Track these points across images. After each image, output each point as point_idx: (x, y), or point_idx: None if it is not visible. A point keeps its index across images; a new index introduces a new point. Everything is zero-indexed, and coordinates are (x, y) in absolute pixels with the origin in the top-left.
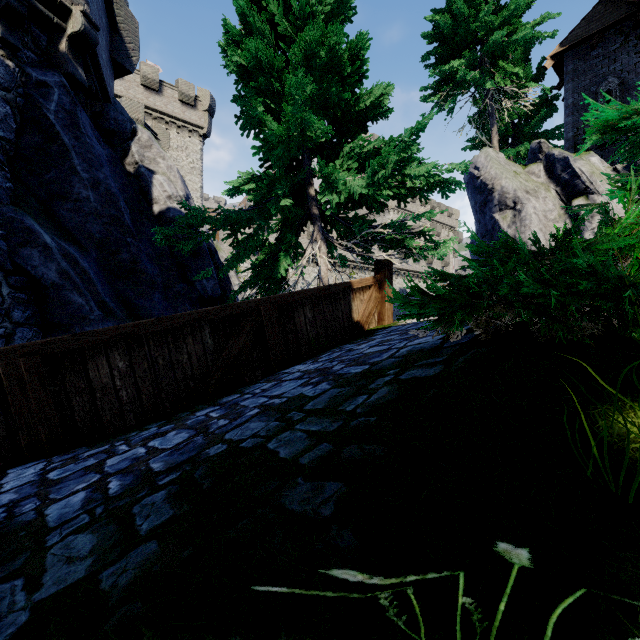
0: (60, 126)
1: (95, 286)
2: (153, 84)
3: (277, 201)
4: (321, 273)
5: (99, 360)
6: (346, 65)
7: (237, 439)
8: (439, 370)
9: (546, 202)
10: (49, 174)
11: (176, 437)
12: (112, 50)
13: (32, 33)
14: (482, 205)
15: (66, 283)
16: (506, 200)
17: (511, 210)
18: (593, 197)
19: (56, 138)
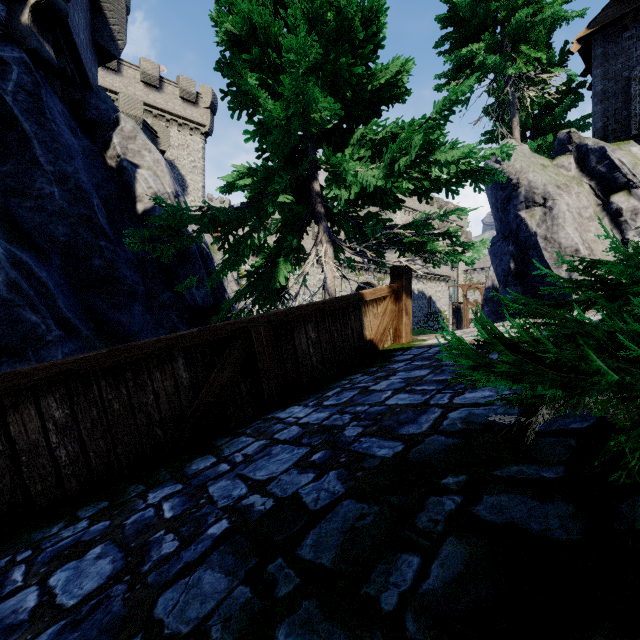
0: (19, 110)
1: (55, 300)
2: (153, 81)
3: (275, 197)
4: (327, 281)
5: (25, 410)
6: (357, 30)
7: (170, 630)
8: (577, 528)
9: (580, 198)
10: (5, 166)
11: (93, 570)
12: (94, 32)
13: None
14: (505, 202)
15: (16, 297)
16: (534, 196)
17: (540, 207)
18: (637, 192)
19: (15, 124)
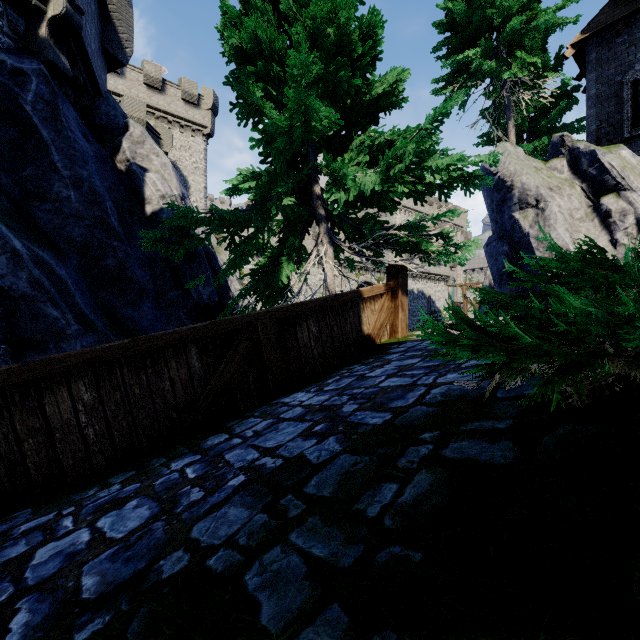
0: (38, 118)
1: (73, 296)
2: (156, 83)
3: (278, 200)
4: (327, 279)
5: (59, 392)
6: (355, 45)
7: (206, 544)
8: (511, 455)
9: (571, 200)
10: (25, 171)
11: (133, 515)
12: (104, 40)
13: (8, 16)
14: (500, 203)
15: (39, 294)
16: (527, 198)
17: (533, 209)
18: (625, 194)
19: (34, 132)
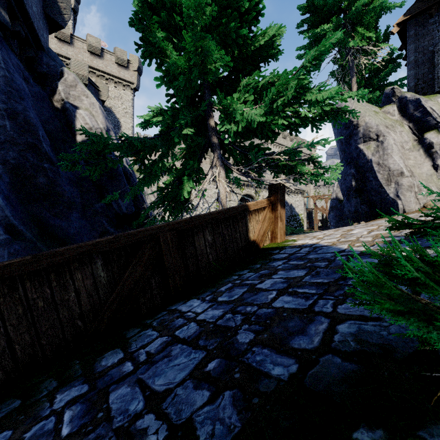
0: None
1: (3, 210)
2: (96, 50)
3: (180, 130)
4: (220, 195)
5: None
6: (244, 0)
7: None
8: None
9: (402, 135)
10: None
11: None
12: (45, 7)
13: None
14: (348, 138)
15: None
16: (370, 133)
17: (374, 141)
18: None
19: None
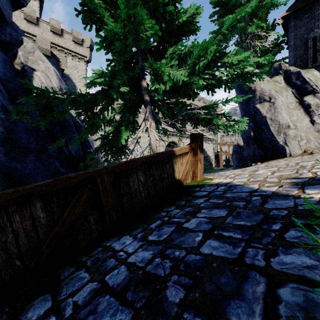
0: None
1: None
2: (57, 31)
3: (118, 89)
4: (151, 142)
5: None
6: None
7: None
8: None
9: (288, 98)
10: None
11: None
12: None
13: None
14: (247, 100)
15: None
16: (264, 96)
17: (267, 102)
18: (318, 95)
19: None
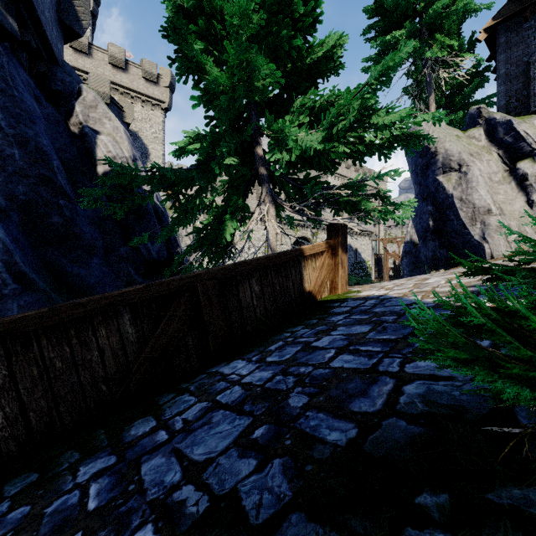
0: None
1: (12, 255)
2: (120, 63)
3: (221, 160)
4: (269, 237)
5: None
6: (298, 5)
7: None
8: None
9: (490, 164)
10: None
11: None
12: (60, 11)
13: None
14: (424, 168)
15: None
16: (450, 162)
17: (456, 172)
18: None
19: None
